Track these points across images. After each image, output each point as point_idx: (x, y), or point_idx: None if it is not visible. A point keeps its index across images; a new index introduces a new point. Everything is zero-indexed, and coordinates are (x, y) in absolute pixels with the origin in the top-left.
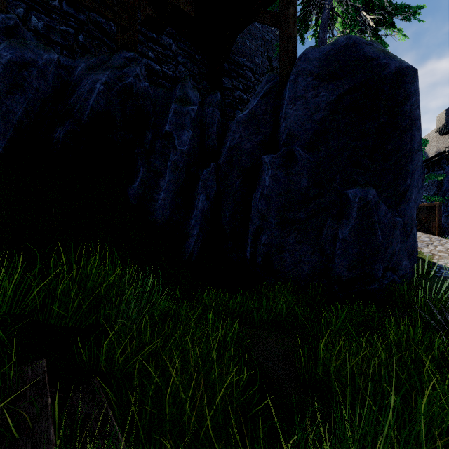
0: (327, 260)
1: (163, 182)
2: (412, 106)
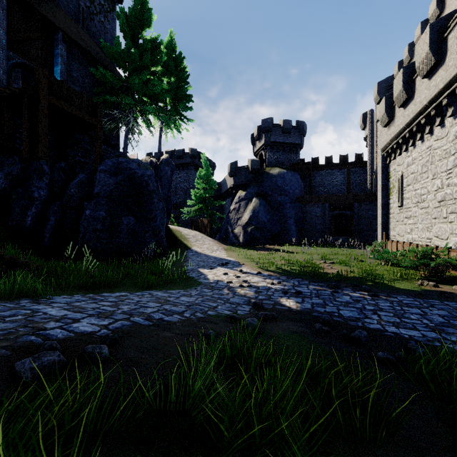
0: (117, 246)
1: (30, 213)
2: (151, 187)
